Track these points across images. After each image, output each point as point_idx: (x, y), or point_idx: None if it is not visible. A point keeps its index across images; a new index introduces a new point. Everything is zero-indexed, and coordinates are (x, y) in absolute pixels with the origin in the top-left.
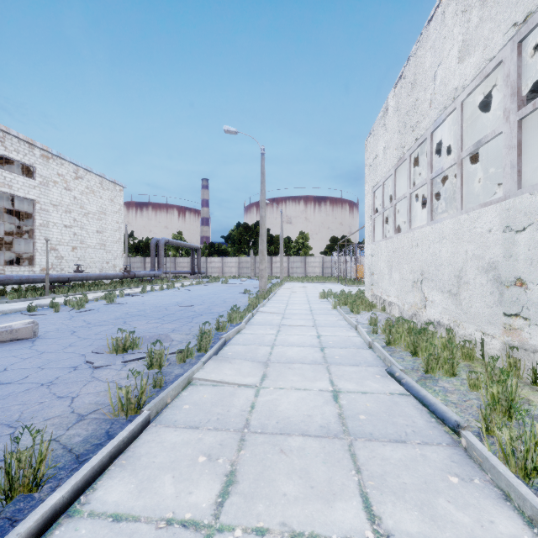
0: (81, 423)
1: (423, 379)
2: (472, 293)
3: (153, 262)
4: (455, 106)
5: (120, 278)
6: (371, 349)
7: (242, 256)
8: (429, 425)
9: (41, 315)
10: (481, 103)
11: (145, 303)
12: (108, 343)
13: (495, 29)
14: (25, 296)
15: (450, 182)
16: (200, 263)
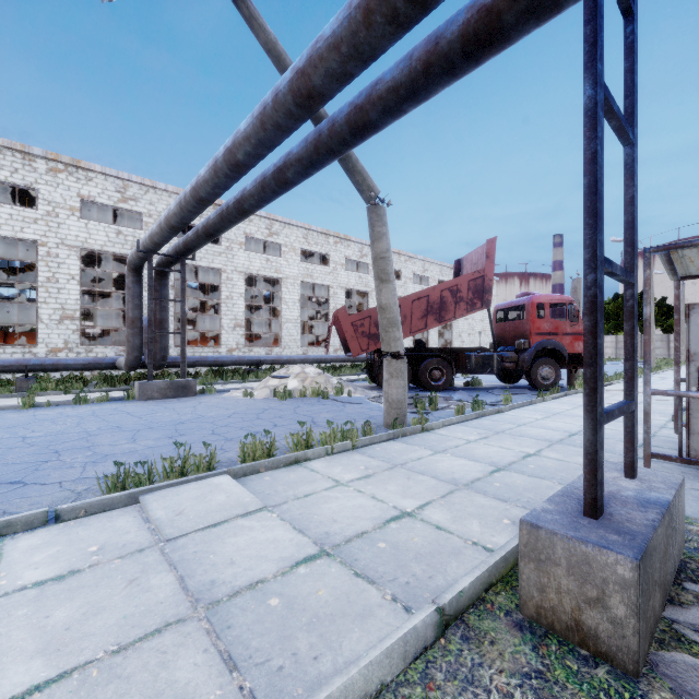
0: None
1: None
2: None
3: None
4: None
5: None
6: None
7: (620, 334)
8: None
9: None
10: None
11: None
12: None
13: None
14: None
15: None
16: None
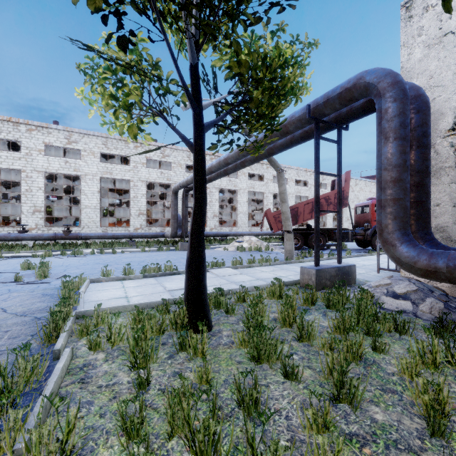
0: None
1: None
2: None
3: None
4: None
5: None
6: None
7: None
8: None
9: None
10: None
11: None
12: None
13: None
14: None
15: None
16: None
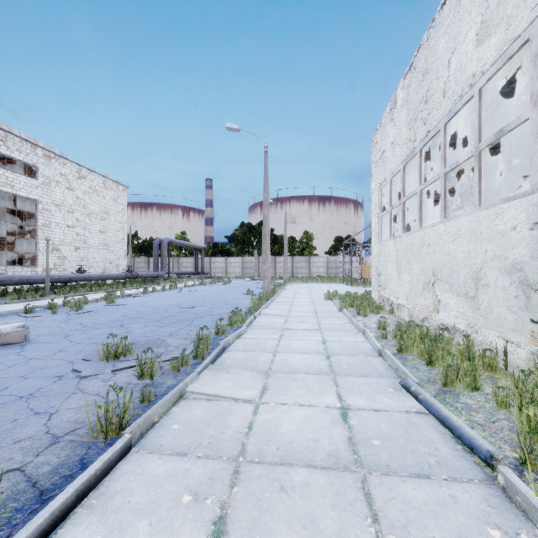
0: (53, 447)
1: (441, 394)
2: (492, 297)
3: (156, 262)
4: (472, 93)
5: (123, 278)
6: (382, 356)
7: (246, 256)
8: (456, 454)
9: (37, 317)
10: (496, 94)
11: (146, 304)
12: (98, 349)
13: (520, 4)
14: (25, 297)
15: (461, 179)
16: (204, 263)
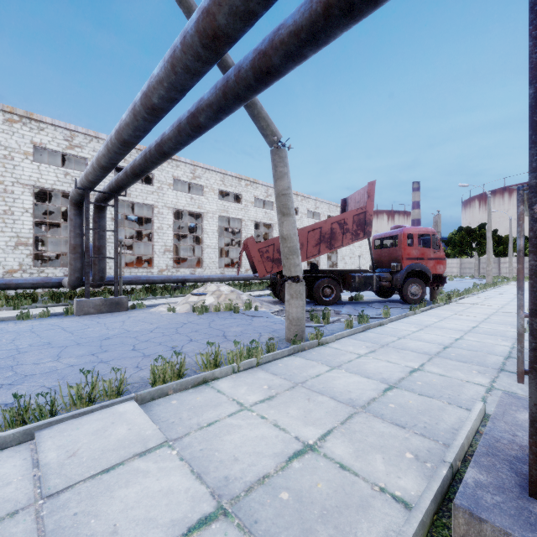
0: None
1: None
2: None
3: None
4: None
5: None
6: None
7: (463, 257)
8: None
9: None
10: None
11: None
12: None
13: None
14: None
15: None
16: None
